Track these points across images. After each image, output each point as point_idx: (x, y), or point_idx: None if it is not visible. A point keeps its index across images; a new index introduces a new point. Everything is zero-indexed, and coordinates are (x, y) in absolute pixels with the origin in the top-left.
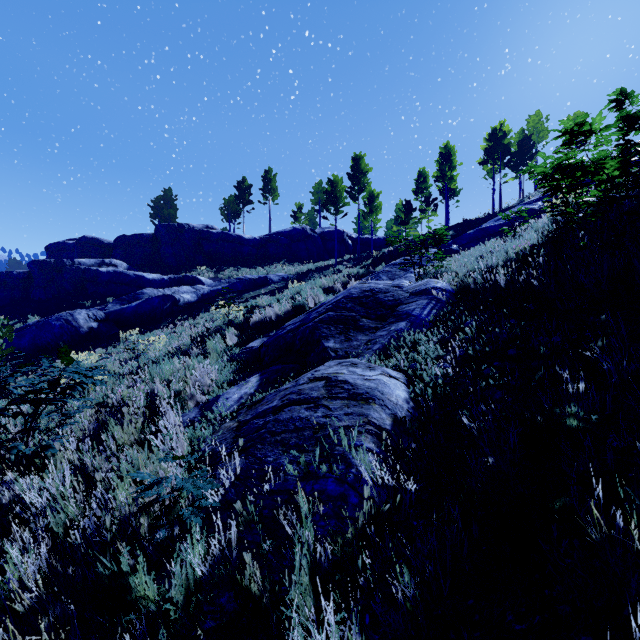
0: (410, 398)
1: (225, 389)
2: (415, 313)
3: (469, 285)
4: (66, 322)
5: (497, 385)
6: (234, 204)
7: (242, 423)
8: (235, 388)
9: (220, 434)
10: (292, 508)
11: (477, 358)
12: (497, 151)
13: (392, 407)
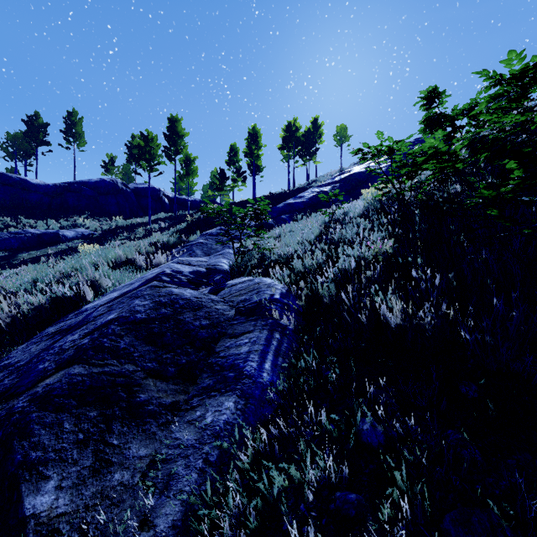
0: None
1: None
2: (250, 368)
3: (320, 298)
4: None
5: None
6: (23, 141)
7: None
8: None
9: None
10: None
11: None
12: (292, 141)
13: None
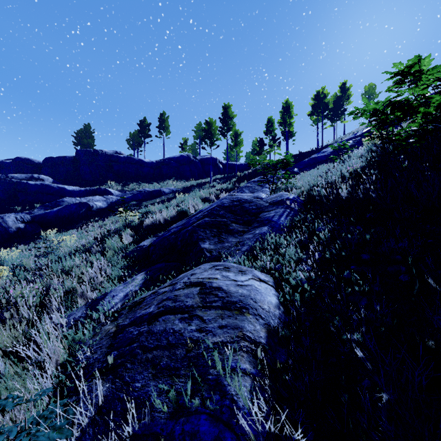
0: (279, 302)
1: (116, 284)
2: (274, 219)
3: (314, 197)
4: None
5: (360, 291)
6: (137, 137)
7: (119, 329)
8: (122, 285)
9: (98, 339)
10: None
11: (335, 261)
12: (320, 107)
13: (265, 316)
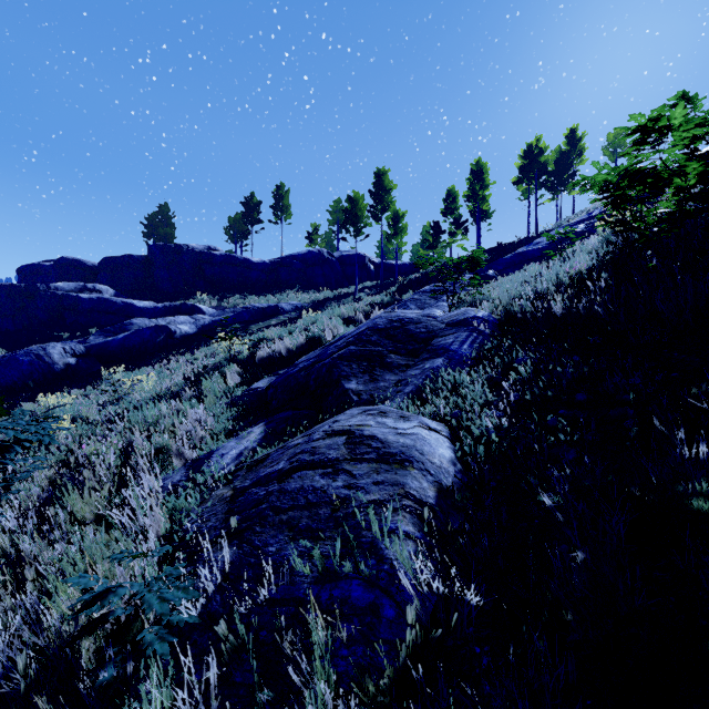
0: (456, 457)
1: (222, 441)
2: (454, 348)
3: (515, 314)
4: (37, 357)
5: (568, 441)
6: (241, 223)
7: (238, 492)
8: (233, 441)
9: (209, 506)
10: (301, 628)
11: (537, 404)
12: (533, 169)
13: (435, 472)
